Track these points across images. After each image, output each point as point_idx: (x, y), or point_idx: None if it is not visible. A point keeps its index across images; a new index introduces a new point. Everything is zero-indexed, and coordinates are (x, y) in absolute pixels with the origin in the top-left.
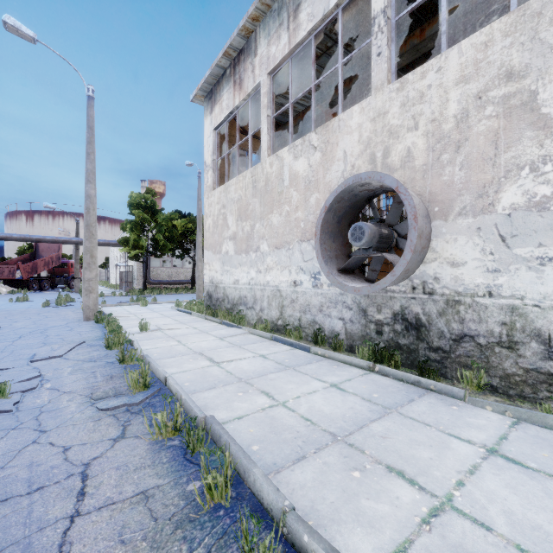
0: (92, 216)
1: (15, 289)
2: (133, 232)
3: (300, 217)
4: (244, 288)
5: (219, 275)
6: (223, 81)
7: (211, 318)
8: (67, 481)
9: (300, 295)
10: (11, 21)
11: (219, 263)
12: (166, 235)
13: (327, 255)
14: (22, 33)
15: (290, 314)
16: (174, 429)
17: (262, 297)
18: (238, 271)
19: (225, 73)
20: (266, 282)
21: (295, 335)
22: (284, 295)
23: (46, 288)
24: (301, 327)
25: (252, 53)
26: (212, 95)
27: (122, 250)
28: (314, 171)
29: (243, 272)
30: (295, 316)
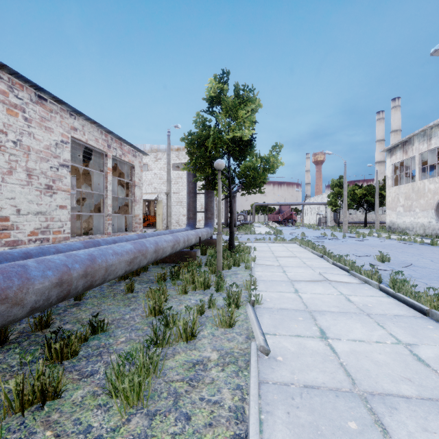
0: (346, 201)
1: (279, 225)
2: (333, 198)
3: (431, 202)
4: (408, 224)
5: (394, 219)
6: (397, 148)
7: (392, 234)
8: (389, 241)
9: (431, 225)
10: (327, 152)
11: (394, 215)
12: (350, 198)
13: (438, 214)
14: (329, 153)
15: (428, 232)
16: (400, 240)
17: (416, 227)
18: (405, 218)
19: (398, 146)
20: (418, 222)
21: (429, 237)
22: (425, 226)
23: (286, 225)
24: (432, 235)
25: (411, 144)
26: (390, 151)
27: (329, 207)
28: (436, 189)
29: (407, 218)
30: (429, 232)
